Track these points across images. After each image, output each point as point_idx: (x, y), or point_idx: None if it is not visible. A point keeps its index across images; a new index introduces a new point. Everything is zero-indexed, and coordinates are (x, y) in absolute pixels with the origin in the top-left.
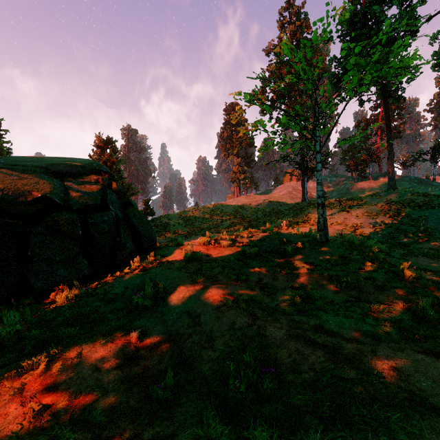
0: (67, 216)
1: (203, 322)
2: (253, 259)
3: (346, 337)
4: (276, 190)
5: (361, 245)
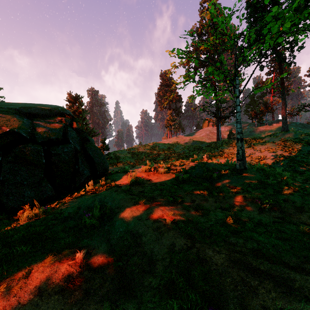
0: (33, 147)
1: (144, 243)
2: (185, 183)
3: (290, 265)
4: (198, 133)
5: (270, 172)
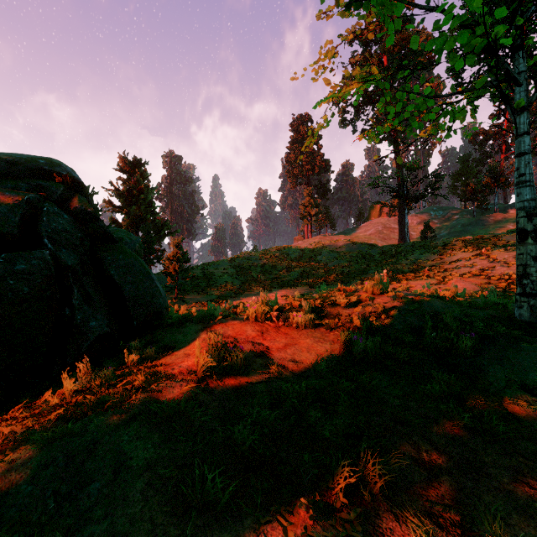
0: None
1: None
2: (373, 368)
3: None
4: (360, 228)
5: None
